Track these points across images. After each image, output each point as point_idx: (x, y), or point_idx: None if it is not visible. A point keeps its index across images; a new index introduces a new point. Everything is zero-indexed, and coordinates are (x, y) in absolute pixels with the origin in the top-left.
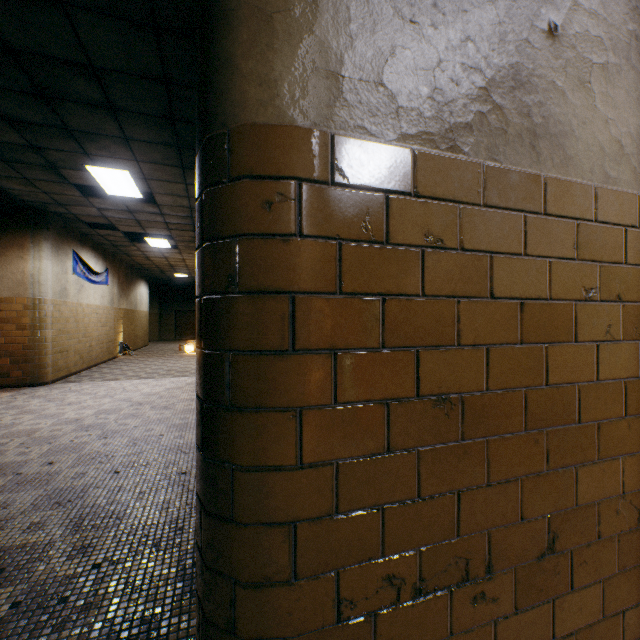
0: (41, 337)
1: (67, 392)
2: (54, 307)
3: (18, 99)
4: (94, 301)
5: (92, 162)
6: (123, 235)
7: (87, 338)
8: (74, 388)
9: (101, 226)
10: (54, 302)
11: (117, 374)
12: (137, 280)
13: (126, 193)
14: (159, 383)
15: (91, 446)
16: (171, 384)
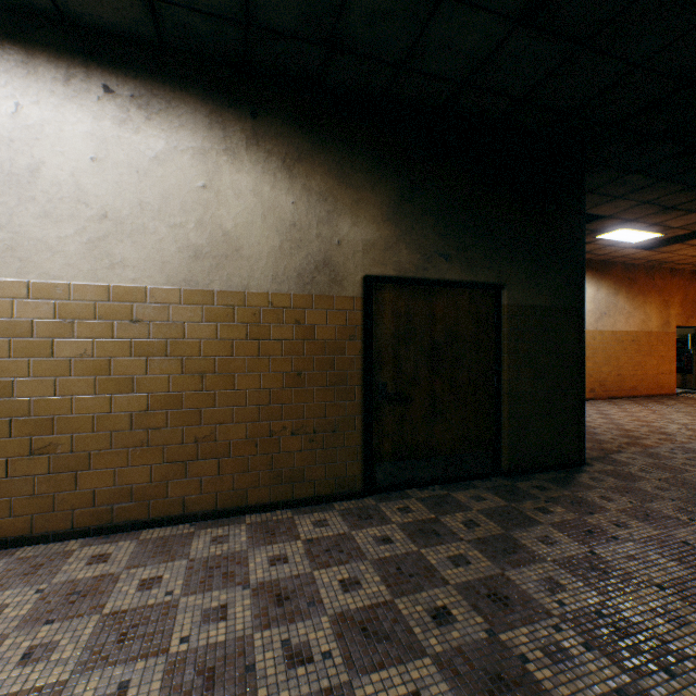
0: None
1: None
2: None
3: None
4: None
5: None
6: None
7: None
8: None
9: None
10: None
11: None
12: None
13: None
14: None
15: (360, 602)
16: None
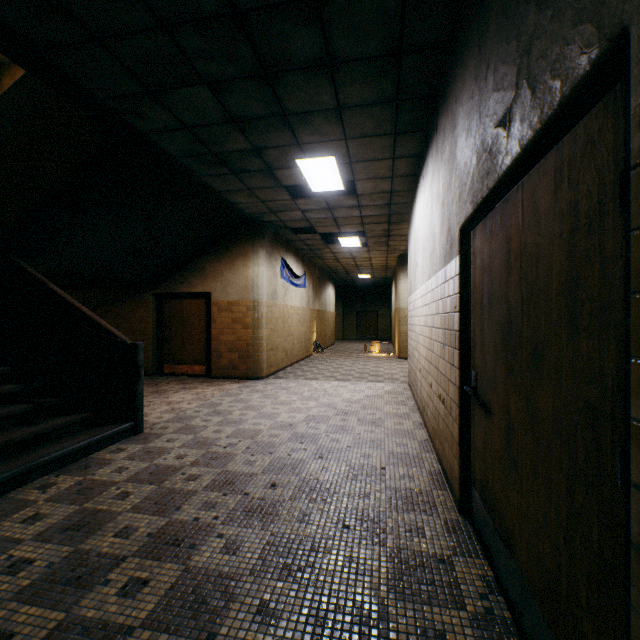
0: (258, 336)
1: (278, 389)
2: (267, 308)
3: (244, 89)
4: (295, 303)
5: (302, 154)
6: (319, 237)
7: (290, 337)
8: (283, 385)
9: (301, 232)
10: (267, 304)
11: (315, 373)
12: (326, 283)
13: (328, 187)
14: (356, 388)
15: (308, 468)
16: (368, 390)
